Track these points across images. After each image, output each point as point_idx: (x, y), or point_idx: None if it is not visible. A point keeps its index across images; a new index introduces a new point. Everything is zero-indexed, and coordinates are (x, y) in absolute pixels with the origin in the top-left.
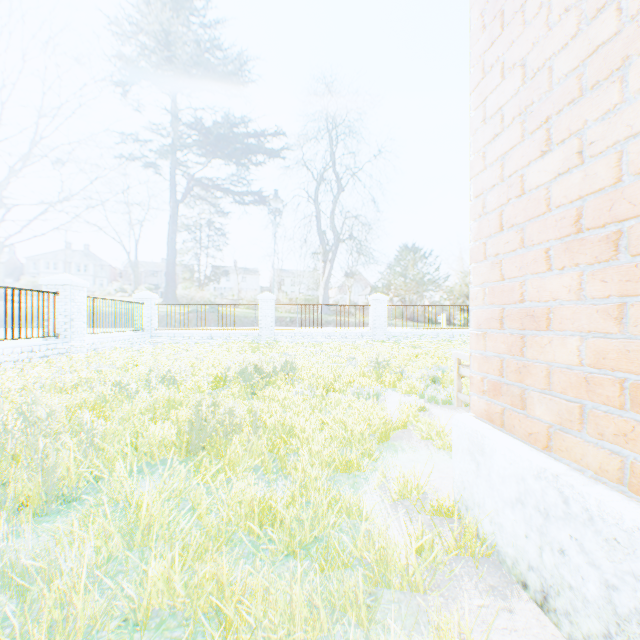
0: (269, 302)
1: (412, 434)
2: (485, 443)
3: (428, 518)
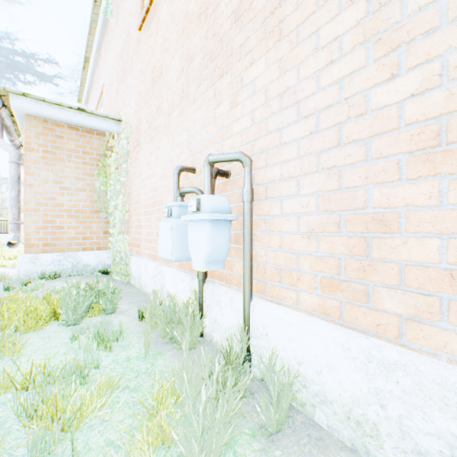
0: None
1: None
2: None
3: None
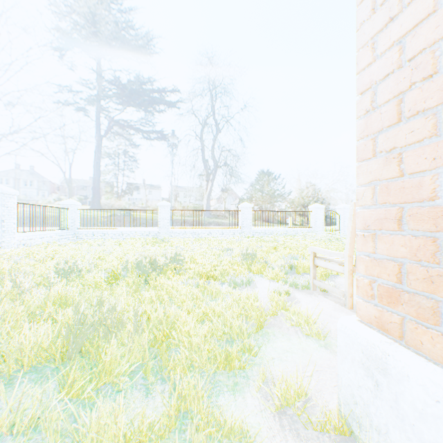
0: (166, 208)
1: (282, 320)
2: (390, 363)
3: (316, 435)
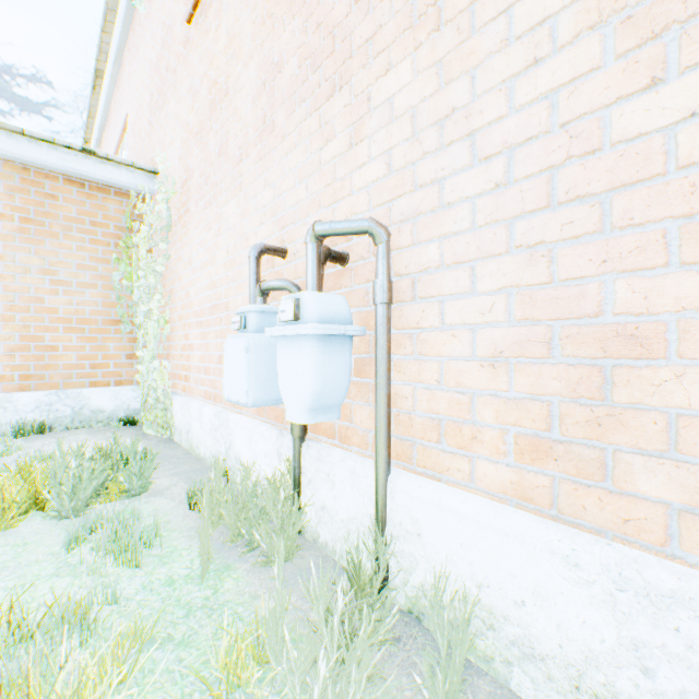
0: None
1: None
2: None
3: None
